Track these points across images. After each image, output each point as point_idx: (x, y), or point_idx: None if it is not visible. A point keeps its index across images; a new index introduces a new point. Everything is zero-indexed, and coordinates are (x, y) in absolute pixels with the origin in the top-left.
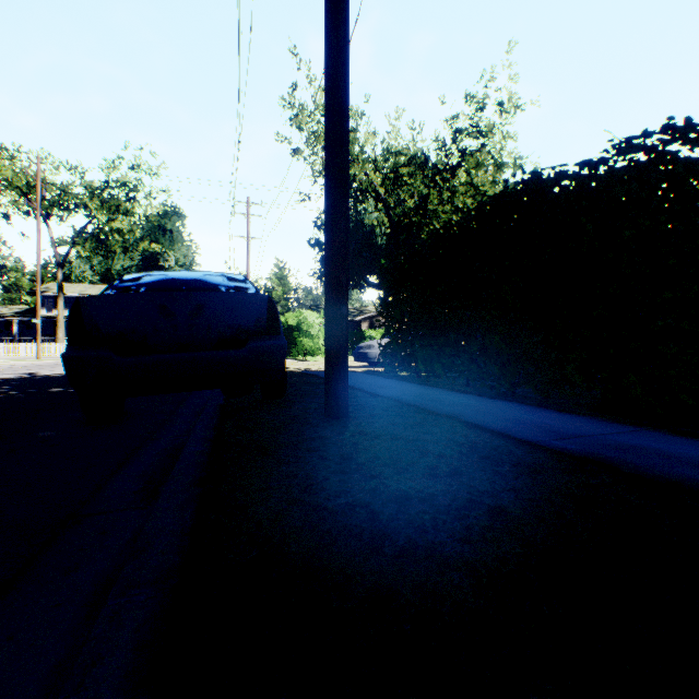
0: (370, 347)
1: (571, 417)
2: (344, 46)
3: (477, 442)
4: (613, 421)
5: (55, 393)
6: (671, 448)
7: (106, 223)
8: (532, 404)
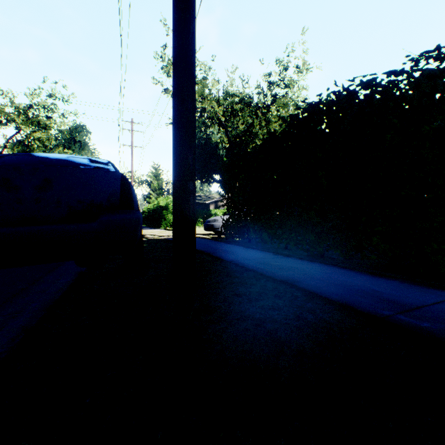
0: (215, 221)
1: (388, 281)
2: None
3: (329, 322)
4: (424, 284)
5: None
6: None
7: (30, 133)
8: (346, 267)
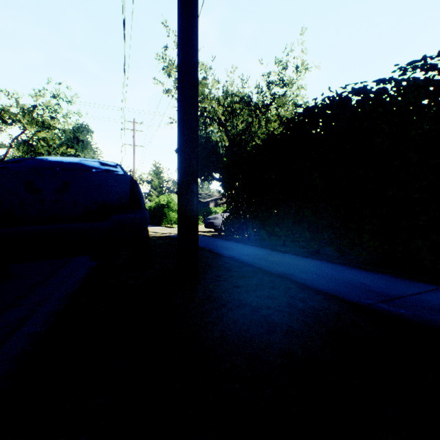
0: (215, 219)
1: (375, 275)
2: None
3: (317, 309)
4: (409, 278)
5: None
6: None
7: (34, 133)
8: (338, 262)
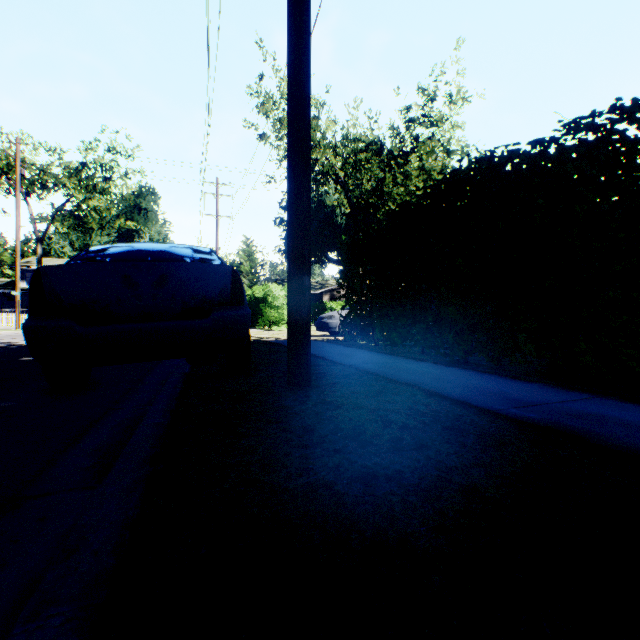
0: (331, 318)
1: (525, 385)
2: (307, 22)
3: (439, 412)
4: (565, 388)
5: (25, 362)
6: (628, 416)
7: (83, 201)
8: (486, 372)
